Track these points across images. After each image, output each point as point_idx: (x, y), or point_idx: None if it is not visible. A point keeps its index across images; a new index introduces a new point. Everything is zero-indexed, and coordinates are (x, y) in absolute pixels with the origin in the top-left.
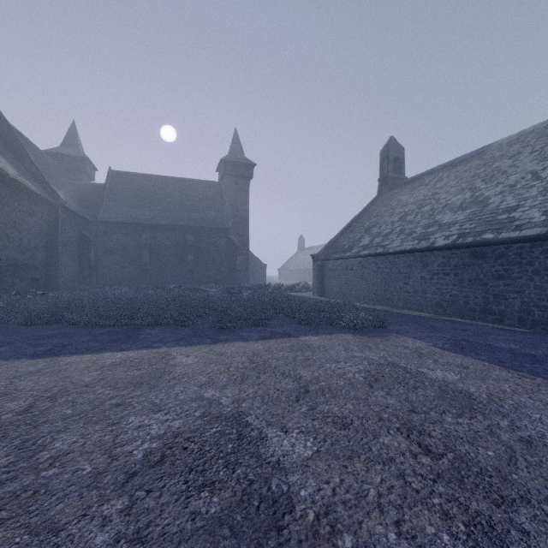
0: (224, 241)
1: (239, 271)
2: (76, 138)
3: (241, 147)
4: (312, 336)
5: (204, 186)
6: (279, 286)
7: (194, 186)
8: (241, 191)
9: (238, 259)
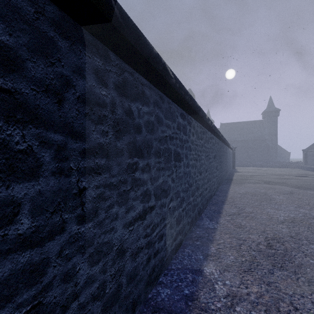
0: (264, 144)
1: (271, 155)
2: (209, 114)
3: (273, 103)
4: (278, 168)
5: (255, 123)
6: (289, 162)
7: (251, 123)
8: (273, 122)
9: (270, 151)
